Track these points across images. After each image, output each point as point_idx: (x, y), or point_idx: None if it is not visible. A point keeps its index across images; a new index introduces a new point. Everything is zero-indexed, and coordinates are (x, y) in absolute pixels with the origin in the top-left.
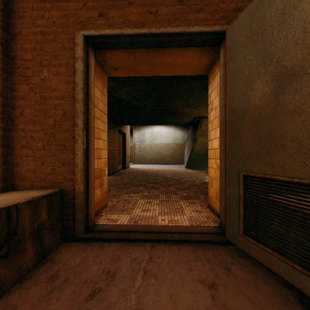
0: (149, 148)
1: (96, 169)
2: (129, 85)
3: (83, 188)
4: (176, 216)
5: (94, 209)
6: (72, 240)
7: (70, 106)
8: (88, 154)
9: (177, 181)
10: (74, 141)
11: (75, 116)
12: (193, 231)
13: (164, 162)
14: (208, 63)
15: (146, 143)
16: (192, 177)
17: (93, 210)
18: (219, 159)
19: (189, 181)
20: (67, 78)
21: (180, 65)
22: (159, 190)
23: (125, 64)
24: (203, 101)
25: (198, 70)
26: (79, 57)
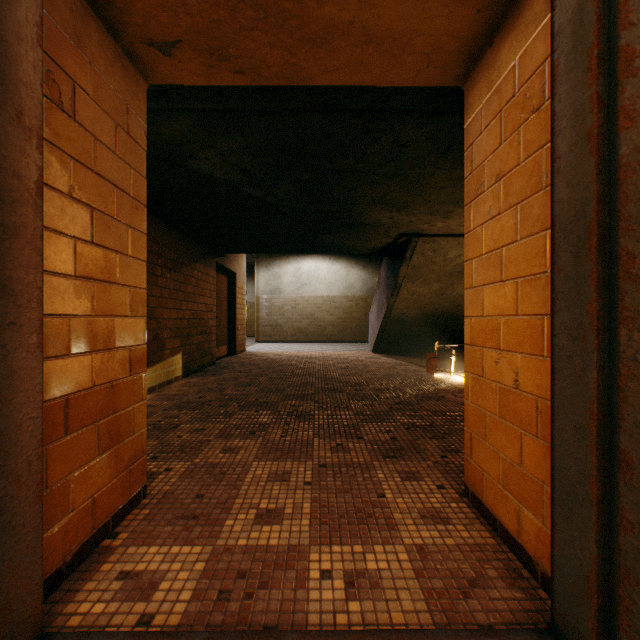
0: (292, 307)
1: (84, 389)
2: (228, 133)
3: None
4: (371, 549)
5: (38, 573)
6: None
7: None
8: None
9: (357, 390)
10: None
11: None
12: None
13: (325, 339)
14: (476, 29)
15: (284, 295)
16: (390, 376)
17: (34, 581)
18: (552, 361)
19: (387, 390)
20: None
21: (384, 35)
22: (312, 421)
23: (194, 24)
24: (424, 191)
25: (437, 66)
26: None
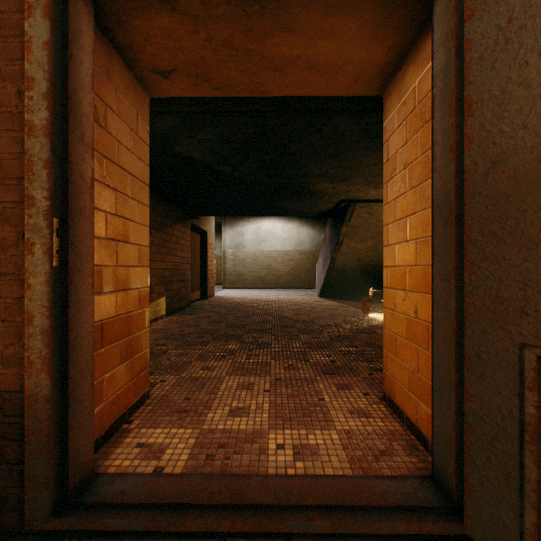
0: (252, 259)
1: (111, 317)
2: (205, 127)
3: (47, 385)
4: (312, 432)
5: (92, 433)
6: (19, 533)
7: (14, 147)
8: (67, 284)
9: (306, 326)
10: (25, 248)
11: (26, 175)
12: (367, 503)
13: (280, 286)
14: (388, 59)
15: (246, 250)
16: (333, 316)
17: (90, 438)
18: (432, 296)
19: (330, 326)
20: (2, 65)
21: (322, 64)
22: (269, 349)
23: (186, 59)
24: (358, 167)
25: (362, 83)
26: (37, 3)
